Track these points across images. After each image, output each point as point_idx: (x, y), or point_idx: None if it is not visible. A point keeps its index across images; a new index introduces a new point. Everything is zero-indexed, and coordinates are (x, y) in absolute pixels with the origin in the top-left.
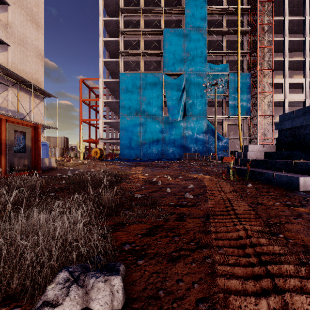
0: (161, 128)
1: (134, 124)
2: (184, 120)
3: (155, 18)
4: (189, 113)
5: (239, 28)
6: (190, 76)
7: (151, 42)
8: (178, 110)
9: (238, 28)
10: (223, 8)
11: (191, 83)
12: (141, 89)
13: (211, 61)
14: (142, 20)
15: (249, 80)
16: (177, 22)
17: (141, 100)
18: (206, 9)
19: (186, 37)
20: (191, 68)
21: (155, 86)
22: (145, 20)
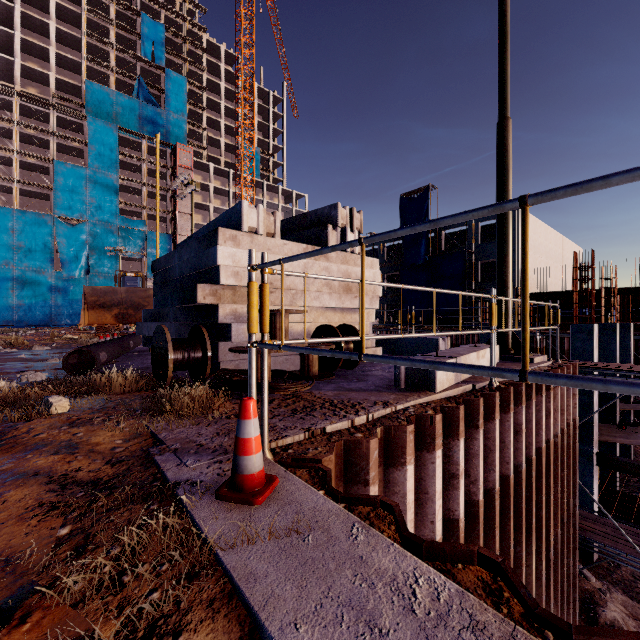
0: (51, 285)
1: (3, 277)
2: (87, 278)
3: (40, 136)
4: (94, 270)
5: (157, 186)
6: (95, 226)
7: (34, 165)
8: (78, 266)
9: (156, 186)
10: (141, 158)
11: (97, 234)
12: (15, 231)
13: (129, 210)
14: (17, 132)
15: (170, 242)
16: (78, 149)
17: (15, 246)
18: (117, 153)
19: (90, 178)
20: (97, 217)
21: (41, 230)
22: (21, 132)
